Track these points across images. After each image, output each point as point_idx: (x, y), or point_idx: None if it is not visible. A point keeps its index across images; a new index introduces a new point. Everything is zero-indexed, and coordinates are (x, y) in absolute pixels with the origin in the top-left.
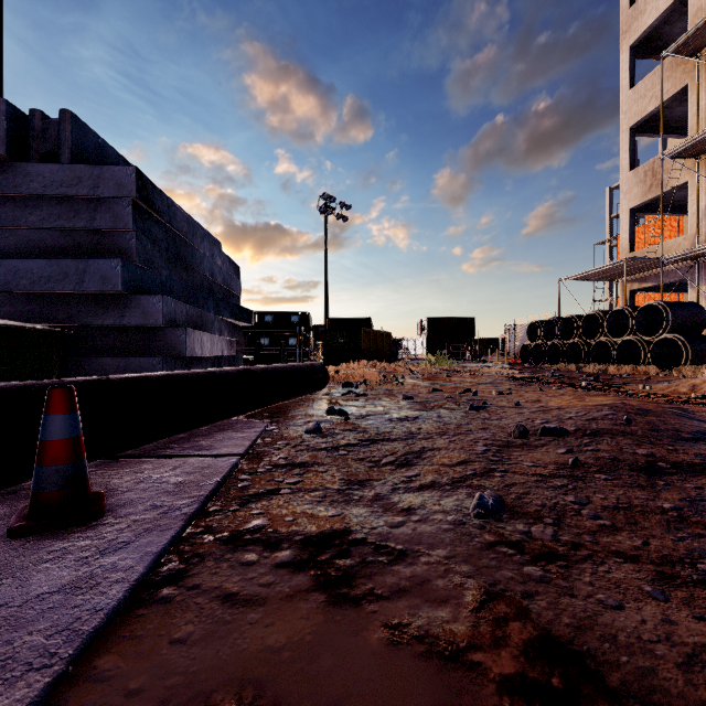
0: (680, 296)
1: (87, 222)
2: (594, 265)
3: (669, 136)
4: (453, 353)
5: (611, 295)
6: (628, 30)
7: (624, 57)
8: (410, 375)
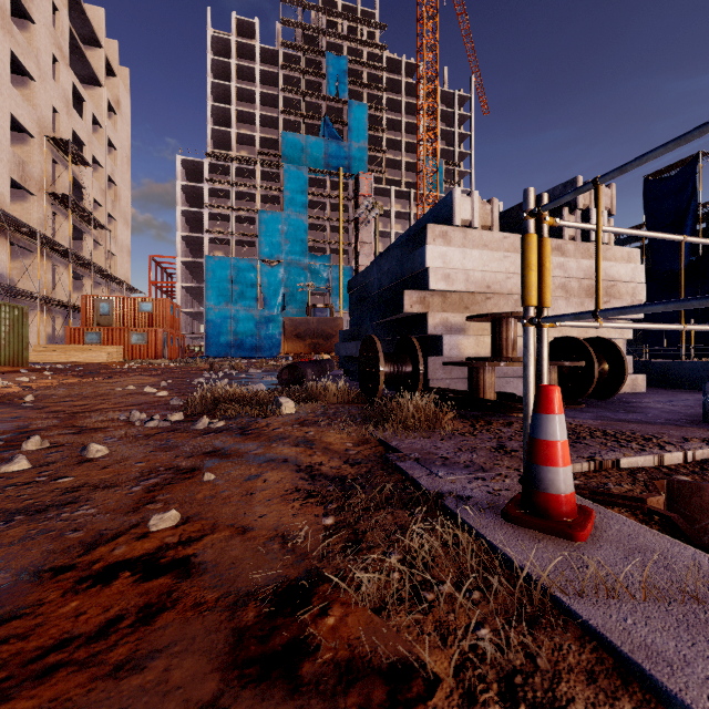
0: None
1: None
2: None
3: None
4: None
5: None
6: None
7: None
8: None
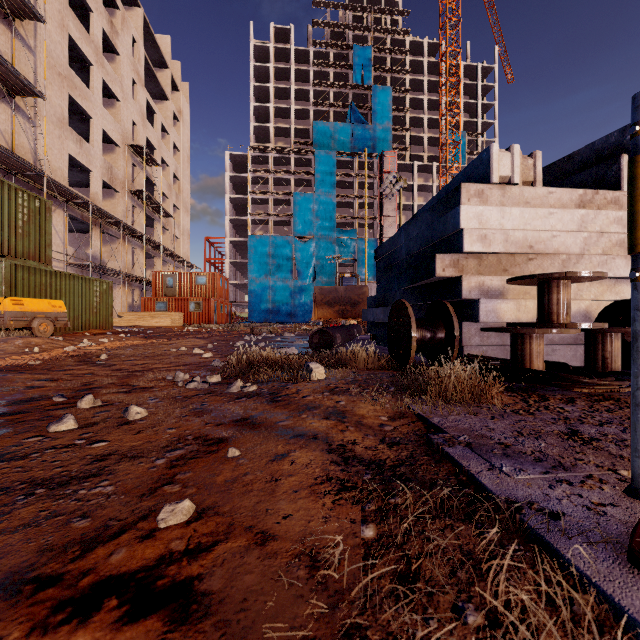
0: None
1: None
2: None
3: None
4: None
5: None
6: None
7: None
8: None
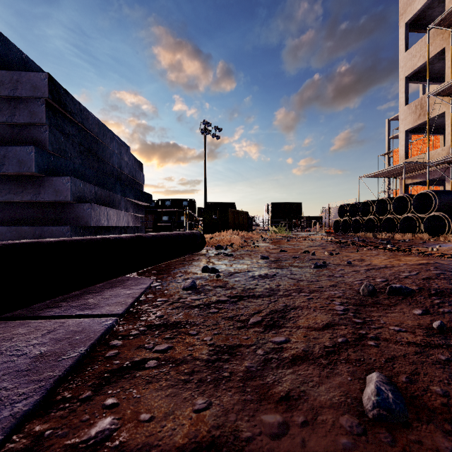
0: (433, 189)
1: (8, 117)
2: (378, 169)
3: (430, 83)
4: (288, 226)
5: (389, 188)
6: (404, 13)
7: (402, 31)
8: (262, 240)
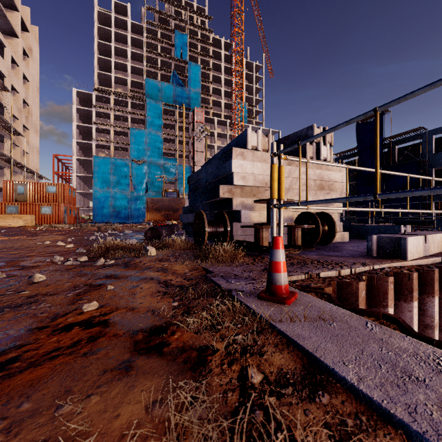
0: None
1: None
2: None
3: None
4: None
5: None
6: None
7: None
8: None
